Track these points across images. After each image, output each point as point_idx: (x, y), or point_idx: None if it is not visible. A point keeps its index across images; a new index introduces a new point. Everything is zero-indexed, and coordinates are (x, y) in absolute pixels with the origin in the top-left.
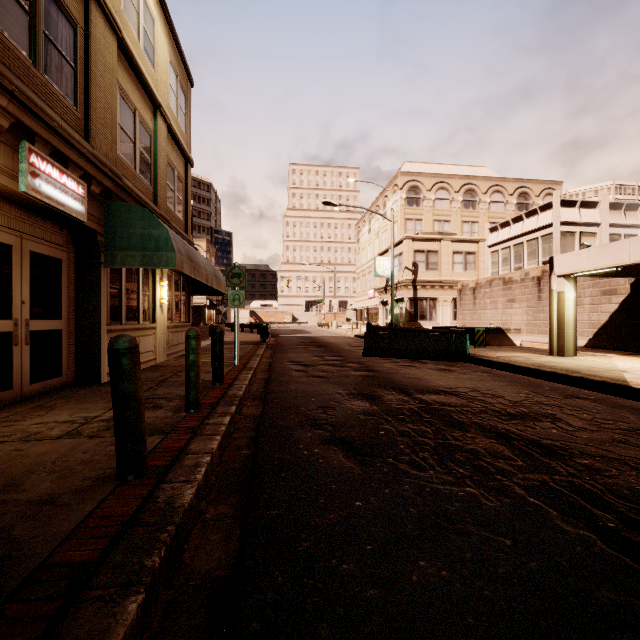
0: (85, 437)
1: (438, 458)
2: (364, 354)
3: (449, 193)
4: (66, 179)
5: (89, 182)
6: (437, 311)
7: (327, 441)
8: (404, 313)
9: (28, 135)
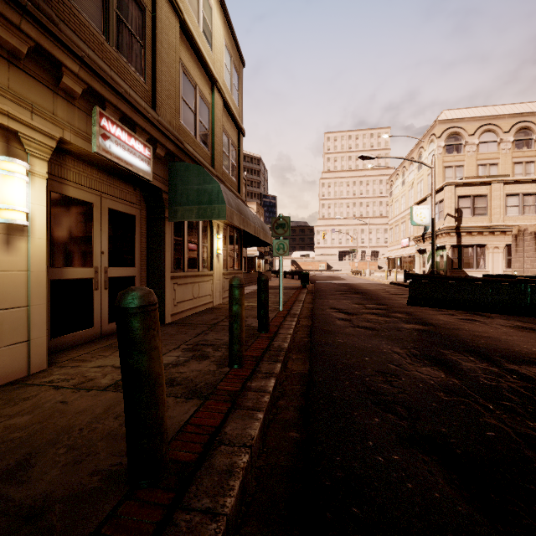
0: None
1: None
2: (409, 303)
3: (496, 135)
4: (134, 142)
5: (154, 145)
6: (485, 258)
7: (407, 439)
8: (445, 261)
9: (99, 101)
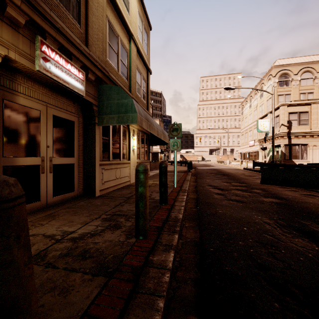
0: (43, 265)
1: None
2: (262, 182)
3: (312, 74)
4: (70, 67)
5: (87, 72)
6: (307, 153)
7: None
8: (280, 154)
9: (40, 32)
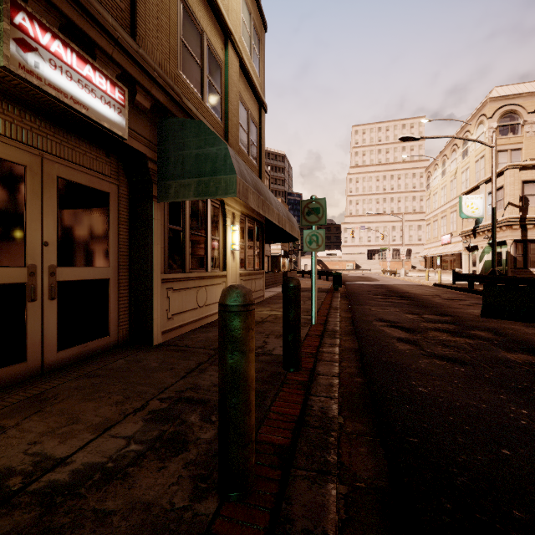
0: None
1: None
2: (484, 314)
3: None
4: (91, 72)
5: (132, 89)
6: None
7: None
8: (504, 259)
9: None
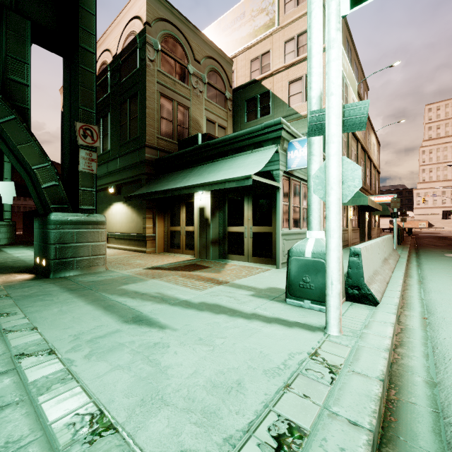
0: None
1: (451, 247)
2: None
3: None
4: None
5: None
6: None
7: (430, 245)
8: None
9: None
